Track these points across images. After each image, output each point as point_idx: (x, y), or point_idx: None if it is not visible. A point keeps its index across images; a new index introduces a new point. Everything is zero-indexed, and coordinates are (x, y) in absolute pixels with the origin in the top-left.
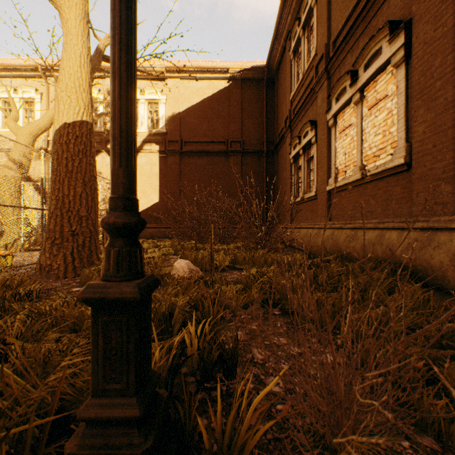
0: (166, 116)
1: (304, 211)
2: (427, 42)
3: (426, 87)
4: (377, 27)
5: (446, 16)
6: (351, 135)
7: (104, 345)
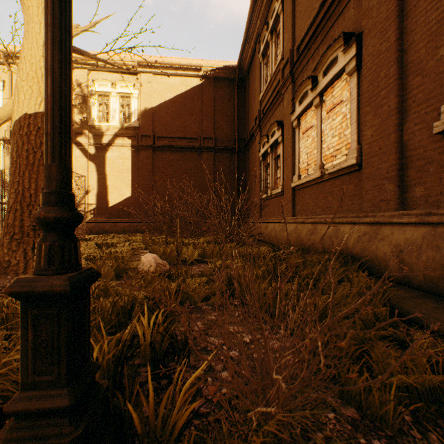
0: (139, 110)
1: (272, 206)
2: (374, 54)
3: (373, 95)
4: (334, 37)
5: (389, 32)
6: (312, 136)
7: (34, 339)
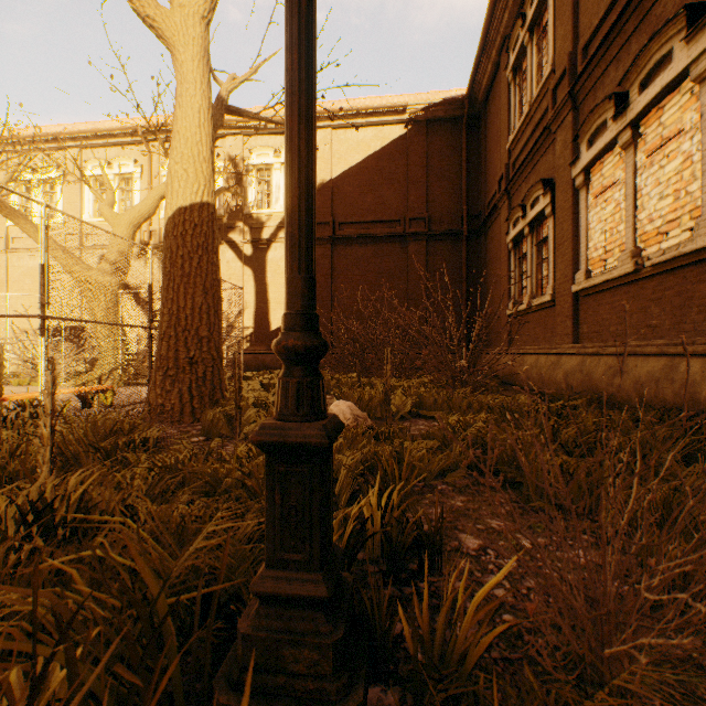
0: None
1: (532, 326)
2: None
3: None
4: (664, 16)
5: None
6: (616, 200)
7: (281, 503)
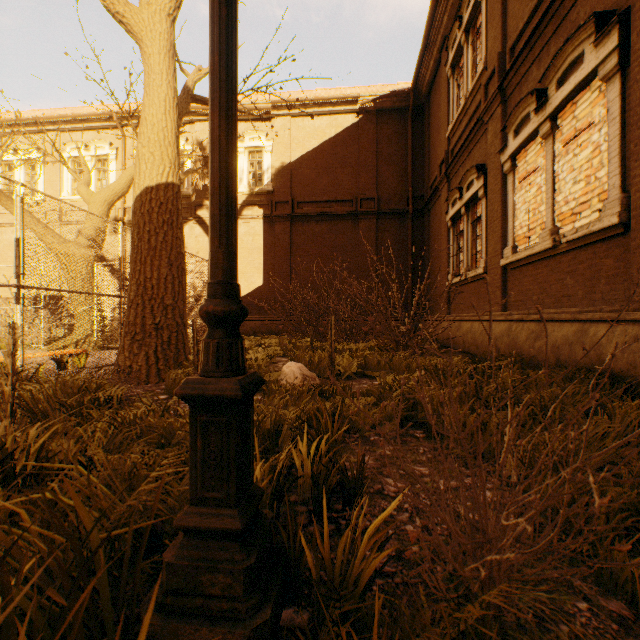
0: (273, 168)
1: (468, 296)
2: None
3: None
4: (578, 22)
5: None
6: (537, 184)
7: (202, 448)
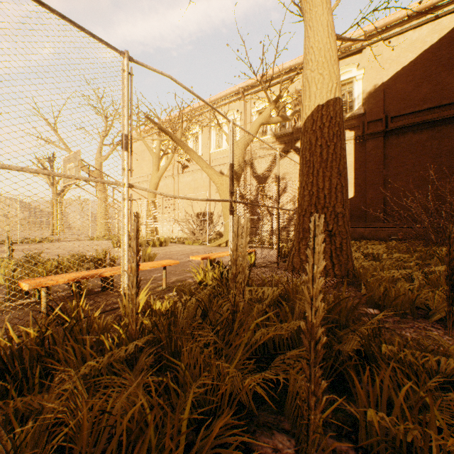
0: (363, 93)
1: None
2: None
3: None
4: None
5: None
6: None
7: None
